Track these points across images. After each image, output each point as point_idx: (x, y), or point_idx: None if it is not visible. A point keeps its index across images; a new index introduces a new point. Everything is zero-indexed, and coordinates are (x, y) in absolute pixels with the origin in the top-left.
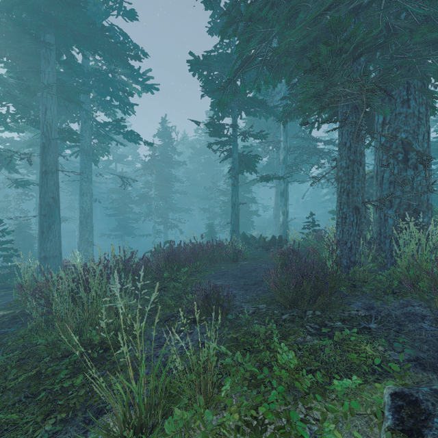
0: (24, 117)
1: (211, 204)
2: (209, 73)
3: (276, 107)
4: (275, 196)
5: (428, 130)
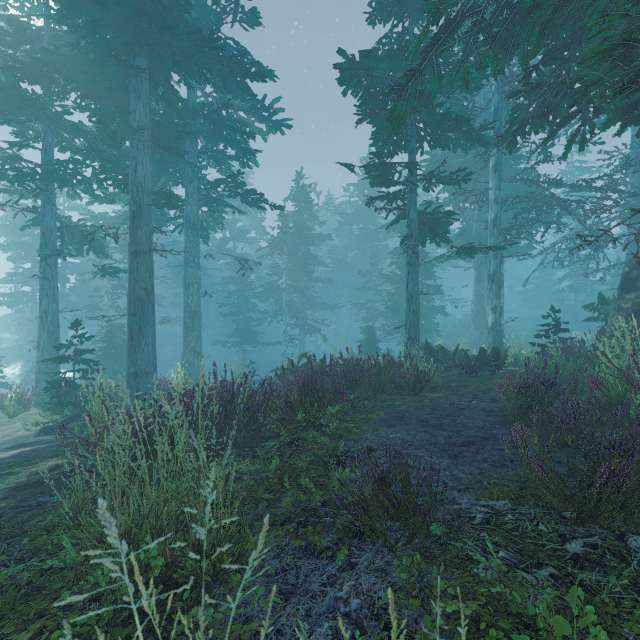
0: (110, 178)
1: (369, 297)
2: (369, 83)
3: (484, 128)
4: (475, 282)
5: None
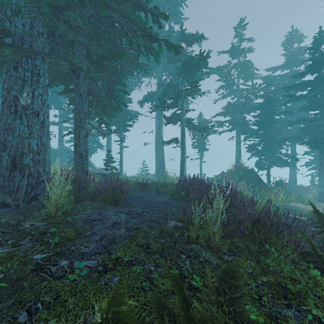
0: None
1: None
2: None
3: None
4: None
5: None
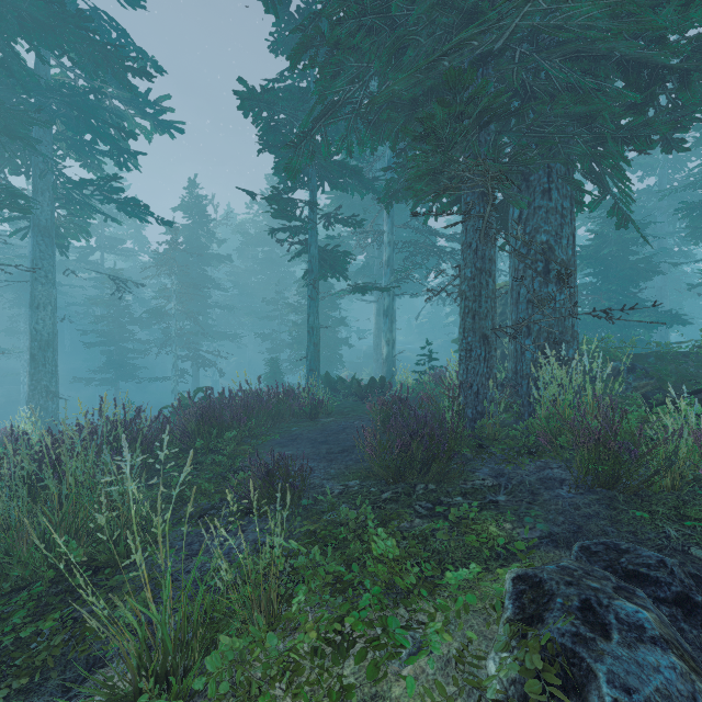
0: None
1: (275, 327)
2: (271, 116)
3: (376, 179)
4: (376, 315)
5: (574, 232)
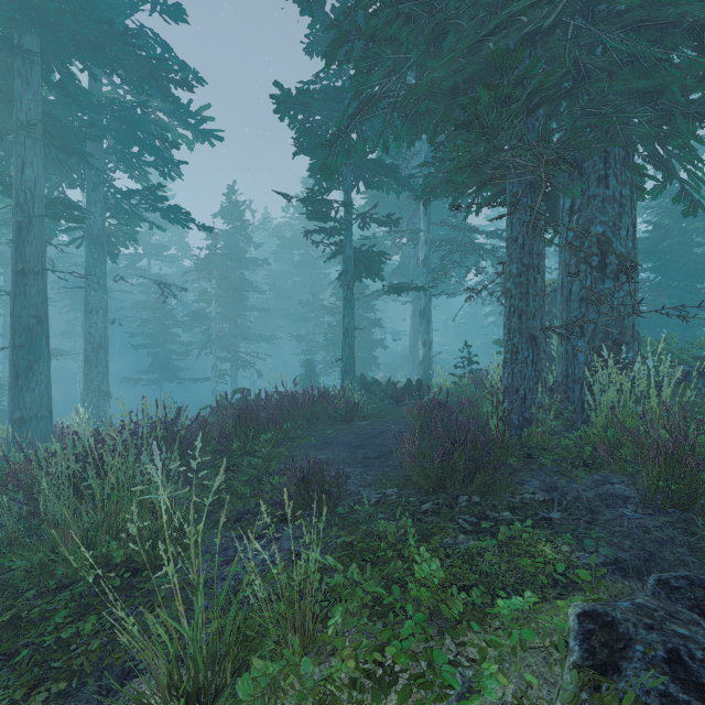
0: None
1: (310, 328)
2: (306, 118)
3: (412, 176)
4: (411, 316)
5: (634, 222)
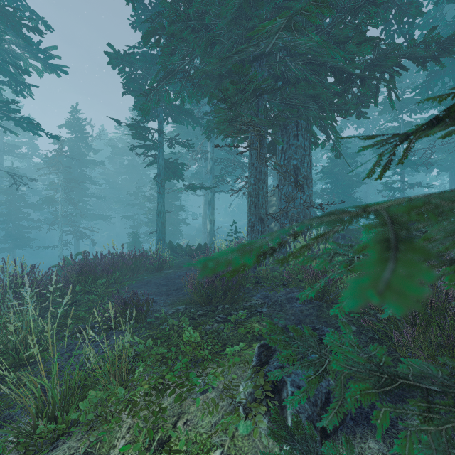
0: None
1: (136, 211)
2: (131, 71)
3: (202, 118)
4: (204, 204)
5: (311, 160)
